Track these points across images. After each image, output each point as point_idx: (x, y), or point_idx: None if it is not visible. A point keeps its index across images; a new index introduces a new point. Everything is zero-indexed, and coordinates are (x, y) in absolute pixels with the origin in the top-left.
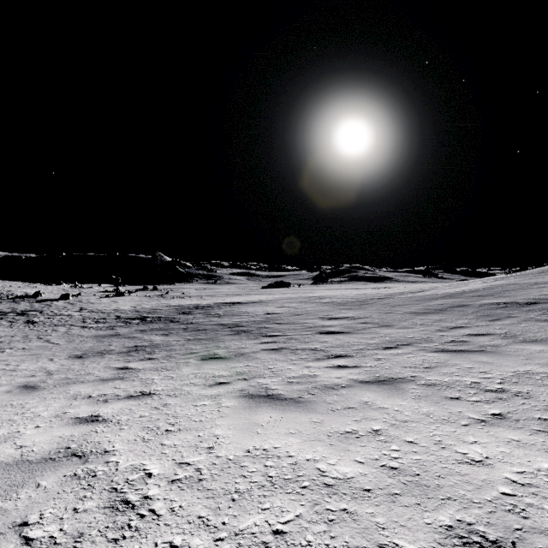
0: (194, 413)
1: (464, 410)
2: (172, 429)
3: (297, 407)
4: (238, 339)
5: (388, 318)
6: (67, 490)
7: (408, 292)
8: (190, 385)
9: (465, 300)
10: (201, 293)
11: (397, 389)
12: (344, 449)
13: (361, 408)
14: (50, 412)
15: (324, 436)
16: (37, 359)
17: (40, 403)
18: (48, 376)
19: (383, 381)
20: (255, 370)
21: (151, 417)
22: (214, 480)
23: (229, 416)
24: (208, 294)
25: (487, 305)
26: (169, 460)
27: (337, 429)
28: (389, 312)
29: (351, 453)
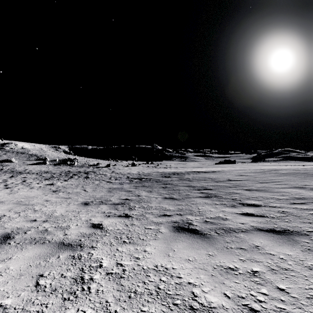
0: None
1: None
2: None
3: None
4: (211, 203)
5: None
6: None
7: None
8: None
9: None
10: (177, 166)
11: None
12: None
13: None
14: None
15: None
16: (63, 202)
17: None
18: (41, 223)
19: None
20: None
21: None
22: None
23: None
24: (181, 166)
25: None
26: None
27: None
28: None
29: None
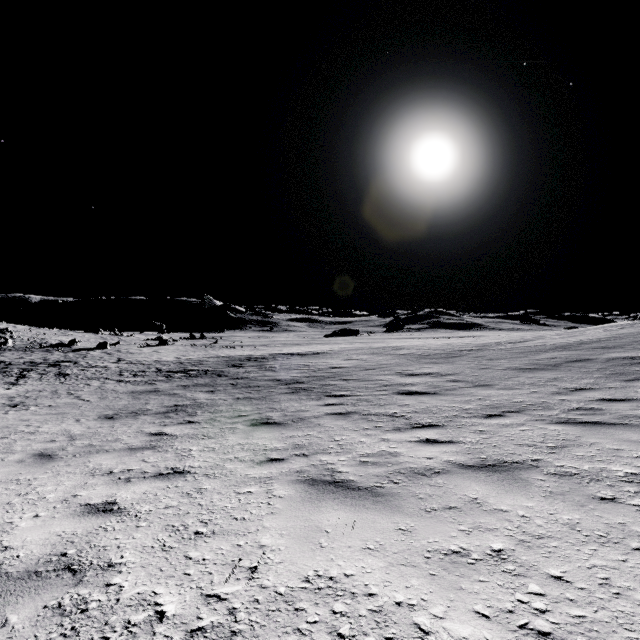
0: (236, 505)
1: (629, 521)
2: (204, 531)
3: (375, 502)
4: (296, 399)
5: (484, 375)
6: (40, 636)
7: (507, 342)
8: (234, 461)
9: (585, 352)
10: (255, 342)
11: (516, 479)
12: (454, 587)
13: (468, 508)
14: (59, 493)
15: (420, 557)
16: (62, 419)
17: (51, 480)
18: (69, 441)
19: (492, 466)
20: (317, 442)
21: (179, 509)
22: (254, 636)
23: (281, 513)
24: (263, 343)
25: (617, 359)
26: (192, 588)
27: (438, 545)
28: (485, 368)
29: (466, 595)
